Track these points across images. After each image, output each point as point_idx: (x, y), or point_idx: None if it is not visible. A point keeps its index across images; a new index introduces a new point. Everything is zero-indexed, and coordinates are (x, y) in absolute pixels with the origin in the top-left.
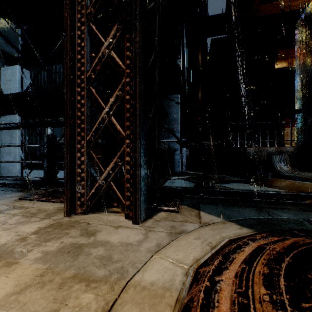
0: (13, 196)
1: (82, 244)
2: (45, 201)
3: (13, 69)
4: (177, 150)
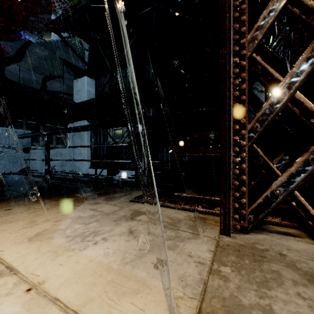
0: (120, 197)
1: None
2: (162, 205)
3: (83, 80)
4: None
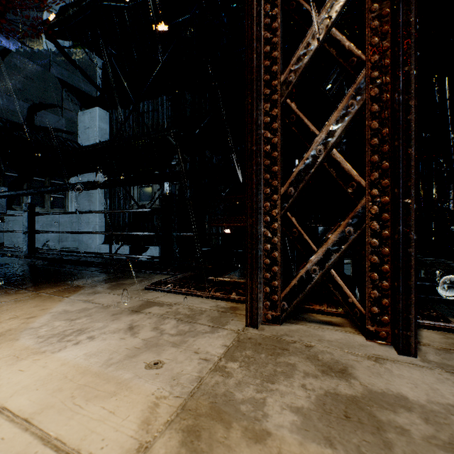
0: (132, 284)
1: (353, 399)
2: (186, 294)
3: (93, 113)
4: None
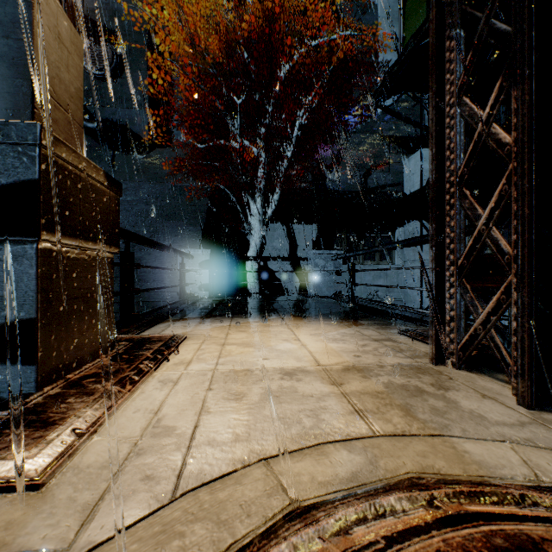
0: (394, 329)
1: (424, 391)
2: (420, 341)
3: (417, 156)
4: None
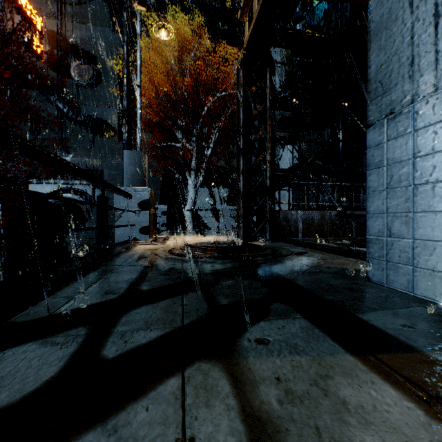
0: None
1: None
2: None
3: (286, 149)
4: None
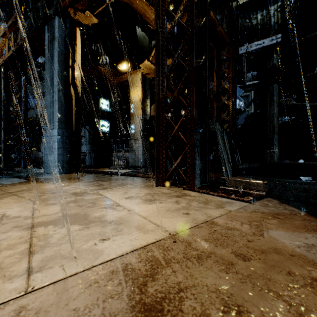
0: None
1: None
2: None
3: None
4: (87, 155)
